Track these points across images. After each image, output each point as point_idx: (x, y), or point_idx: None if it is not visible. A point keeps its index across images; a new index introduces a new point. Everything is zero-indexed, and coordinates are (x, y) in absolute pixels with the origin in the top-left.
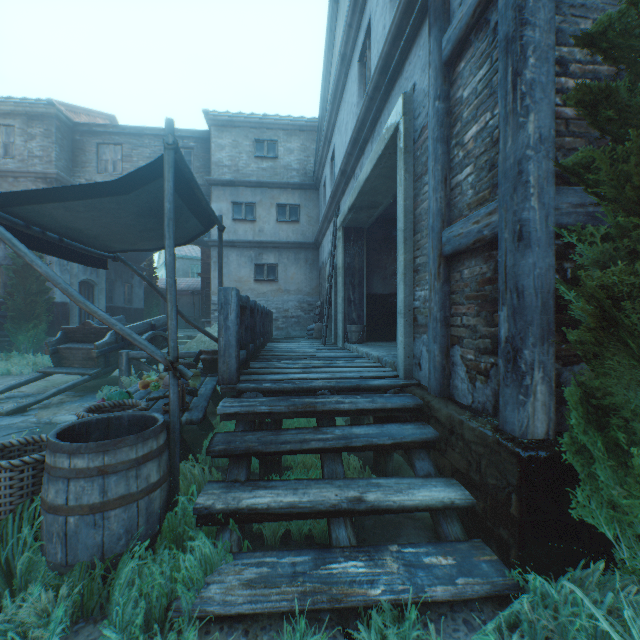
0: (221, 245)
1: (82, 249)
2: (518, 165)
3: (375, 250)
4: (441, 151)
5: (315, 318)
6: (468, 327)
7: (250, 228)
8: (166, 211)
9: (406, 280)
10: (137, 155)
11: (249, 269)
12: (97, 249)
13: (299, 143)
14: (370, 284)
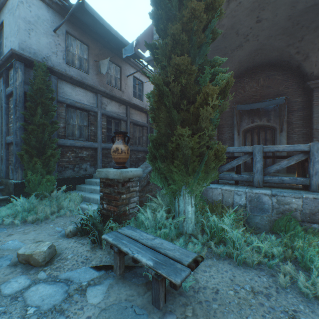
0: None
1: None
2: (16, 131)
3: None
4: (6, 117)
5: None
6: (12, 161)
7: None
8: None
9: None
10: None
11: None
12: None
13: None
14: None
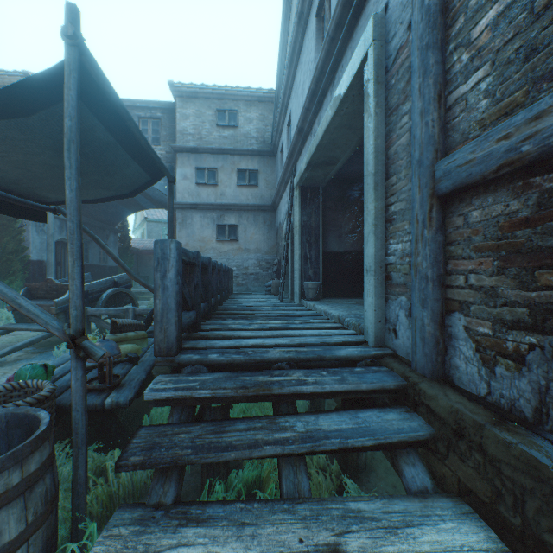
0: (171, 197)
1: (5, 197)
2: None
3: (331, 209)
4: (433, 60)
5: (273, 275)
6: (480, 289)
7: (212, 192)
8: (65, 130)
9: (377, 232)
10: None
11: (211, 230)
12: (29, 199)
13: (258, 113)
14: (326, 242)
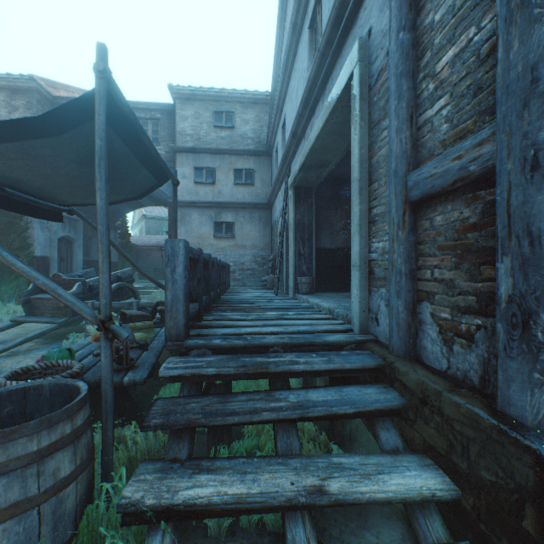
0: (175, 199)
1: (29, 200)
2: (532, 71)
3: (323, 208)
4: (406, 86)
5: (268, 270)
6: (442, 281)
7: (210, 190)
8: (96, 149)
9: (361, 231)
10: None
11: (209, 227)
12: (48, 201)
13: (254, 114)
14: (319, 239)
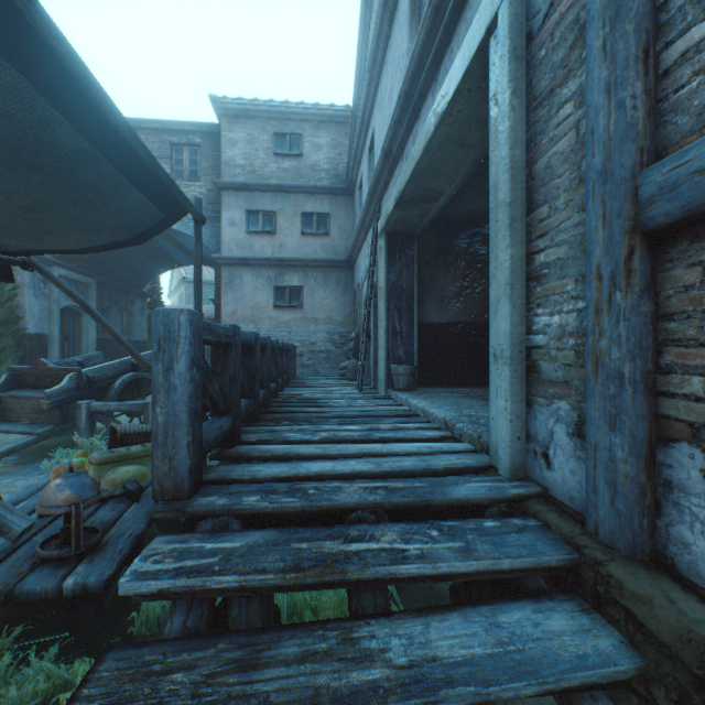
0: (199, 245)
1: None
2: None
3: (428, 264)
4: None
5: (349, 353)
6: None
7: (269, 242)
8: None
9: (514, 295)
10: None
11: (267, 293)
12: None
13: (329, 138)
14: (422, 310)
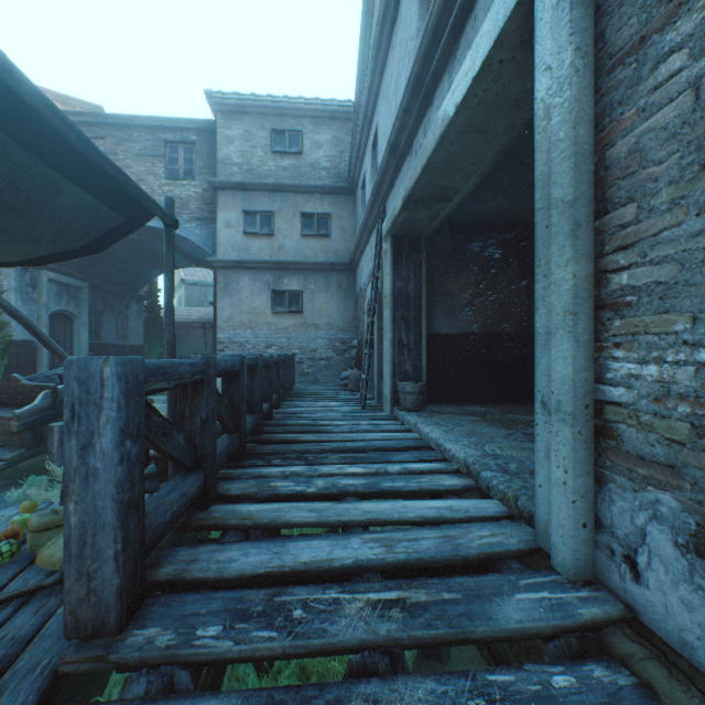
0: (170, 254)
1: None
2: None
3: (438, 270)
4: None
5: (350, 362)
6: None
7: (267, 244)
8: None
9: (578, 329)
10: (123, 152)
11: (265, 297)
12: None
13: (330, 134)
14: (430, 319)
